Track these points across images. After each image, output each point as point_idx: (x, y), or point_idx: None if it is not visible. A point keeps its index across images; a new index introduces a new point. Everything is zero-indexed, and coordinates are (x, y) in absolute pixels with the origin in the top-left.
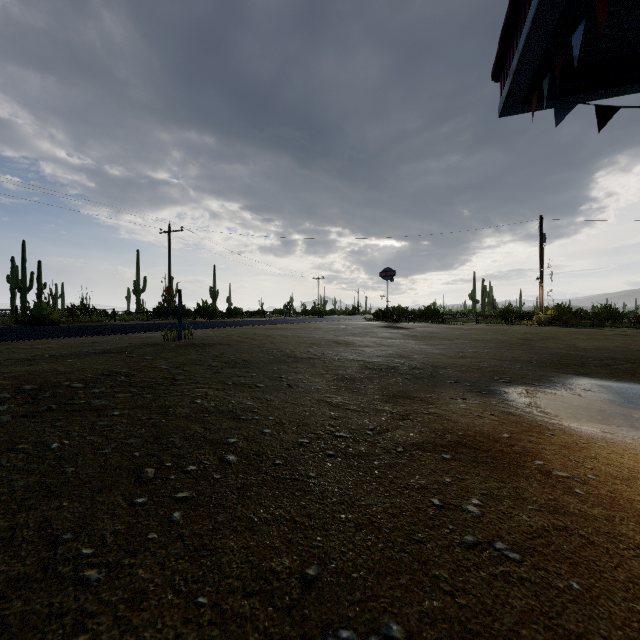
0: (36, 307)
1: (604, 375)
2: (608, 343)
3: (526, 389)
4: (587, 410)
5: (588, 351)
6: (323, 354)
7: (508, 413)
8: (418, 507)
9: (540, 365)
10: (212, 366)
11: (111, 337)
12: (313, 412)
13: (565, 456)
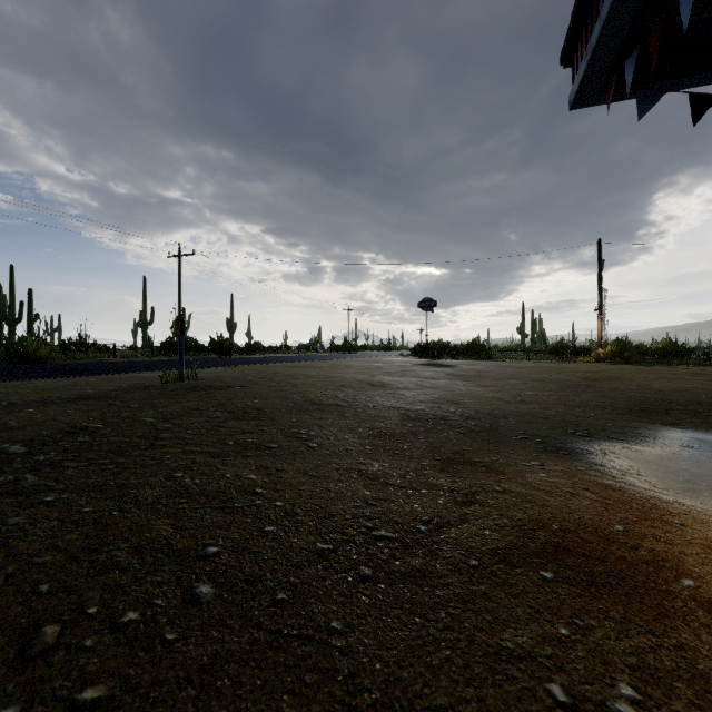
0: (20, 341)
1: (698, 425)
2: (684, 384)
3: (612, 446)
4: (702, 478)
5: (665, 394)
6: (355, 399)
7: (605, 486)
8: (530, 711)
9: (617, 412)
10: (212, 417)
11: (99, 378)
12: (341, 492)
13: None
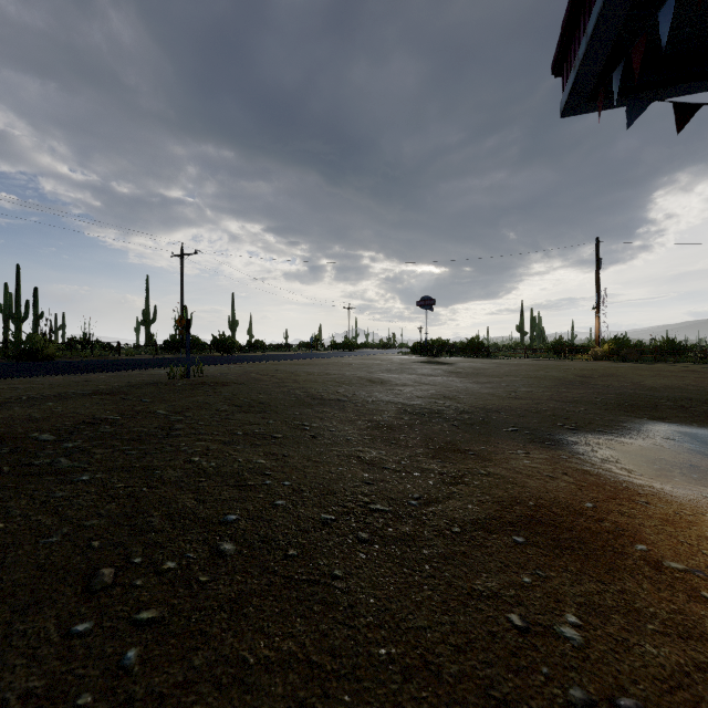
0: (28, 340)
1: (683, 419)
2: (677, 381)
3: (597, 438)
4: (676, 466)
5: (657, 390)
6: (354, 395)
7: (584, 471)
8: (492, 631)
9: (607, 407)
10: (221, 411)
11: (109, 374)
12: (341, 474)
13: (672, 536)
